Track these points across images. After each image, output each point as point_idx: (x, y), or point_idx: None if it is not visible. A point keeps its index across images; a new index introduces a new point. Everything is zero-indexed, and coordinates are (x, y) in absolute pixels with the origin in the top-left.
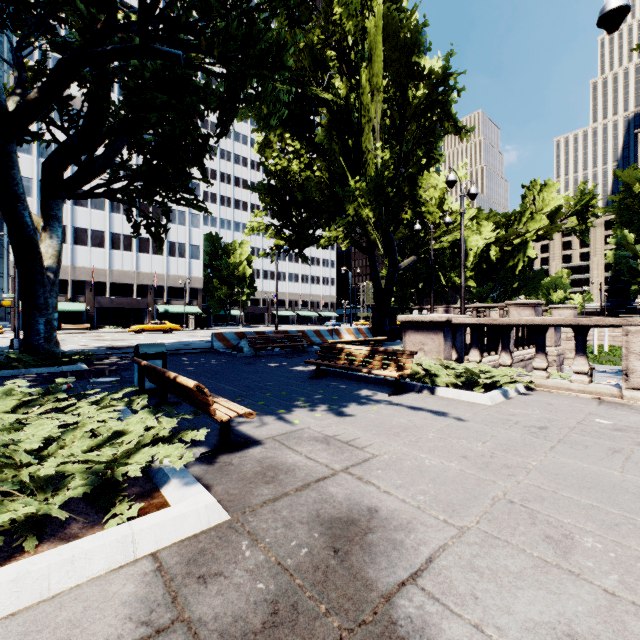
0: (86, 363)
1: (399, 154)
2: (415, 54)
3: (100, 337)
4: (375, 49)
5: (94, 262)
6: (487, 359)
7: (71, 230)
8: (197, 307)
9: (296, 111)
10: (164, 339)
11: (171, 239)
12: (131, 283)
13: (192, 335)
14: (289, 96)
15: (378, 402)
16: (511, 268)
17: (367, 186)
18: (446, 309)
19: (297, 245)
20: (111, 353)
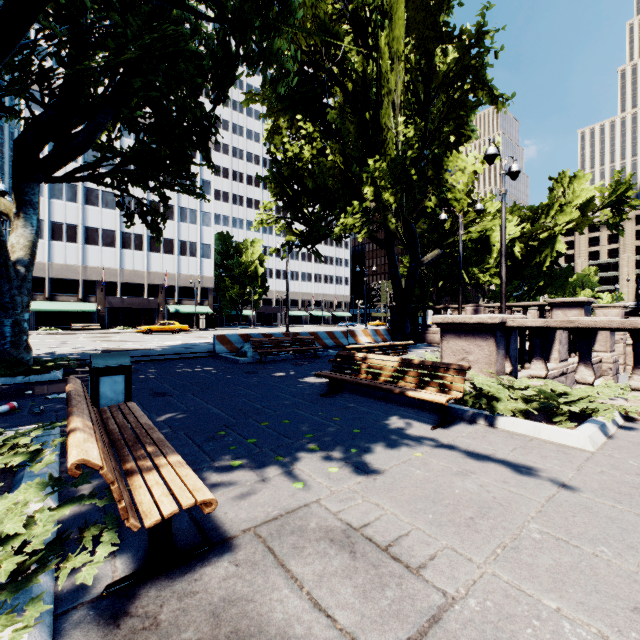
0: (65, 370)
1: (423, 133)
2: (444, 13)
3: (105, 338)
4: (397, 9)
5: (105, 262)
6: None
7: (82, 229)
8: (208, 307)
9: (308, 93)
10: (169, 340)
11: (182, 238)
12: (142, 283)
13: (200, 336)
14: (300, 77)
15: (420, 441)
16: (537, 265)
17: (387, 169)
18: (475, 308)
19: (309, 240)
20: None
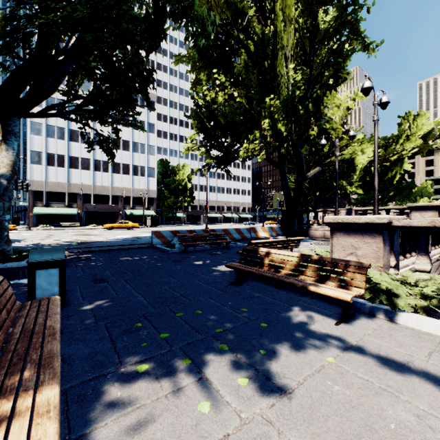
0: None
1: (308, 78)
2: None
3: (80, 232)
4: None
5: (83, 180)
6: (411, 261)
7: (68, 158)
8: (153, 211)
9: (221, 54)
10: (123, 234)
11: (135, 163)
12: (108, 194)
13: (146, 231)
14: (215, 42)
15: (328, 341)
16: (389, 180)
17: (281, 106)
18: (348, 211)
19: (222, 162)
20: (67, 248)
